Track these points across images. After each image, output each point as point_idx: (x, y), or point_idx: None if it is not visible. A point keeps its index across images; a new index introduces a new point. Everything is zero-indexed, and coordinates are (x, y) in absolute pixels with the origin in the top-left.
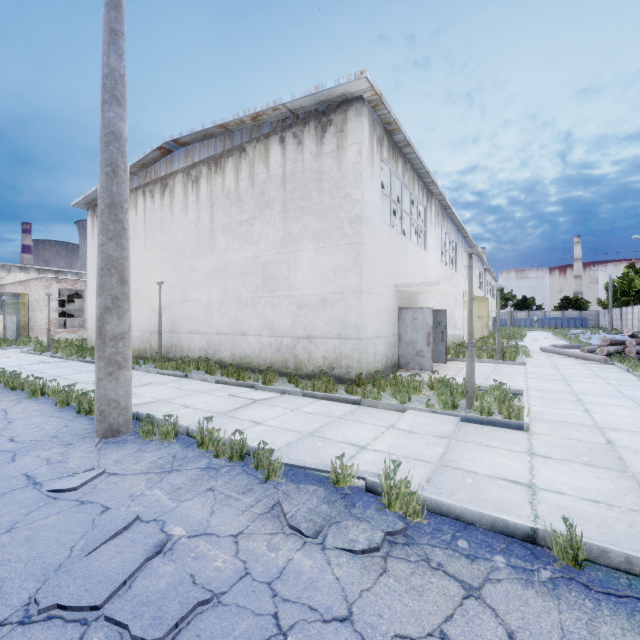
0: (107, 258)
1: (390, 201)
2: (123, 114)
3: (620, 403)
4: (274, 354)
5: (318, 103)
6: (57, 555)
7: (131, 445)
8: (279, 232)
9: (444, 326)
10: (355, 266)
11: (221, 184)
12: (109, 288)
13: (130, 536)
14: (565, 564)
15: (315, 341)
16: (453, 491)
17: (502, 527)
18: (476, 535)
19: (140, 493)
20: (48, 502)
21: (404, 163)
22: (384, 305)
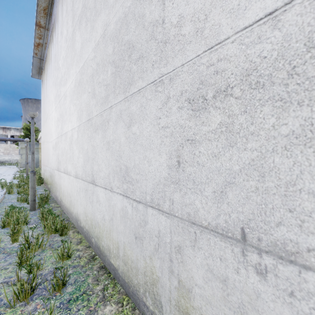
0: None
1: None
2: None
3: None
4: (130, 243)
5: None
6: None
7: None
8: None
9: None
10: None
11: None
12: None
13: None
14: None
15: (291, 279)
16: None
17: None
18: None
19: None
20: None
21: None
22: None
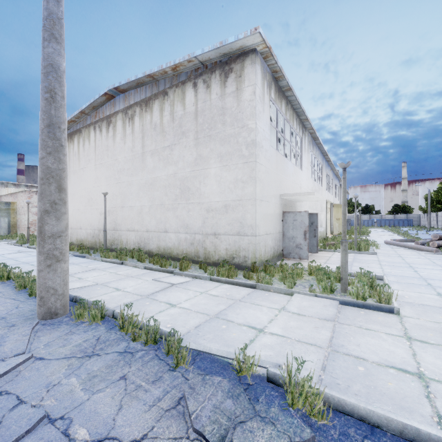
0: (46, 169)
1: (276, 131)
2: (60, 50)
3: None
4: (189, 247)
5: (222, 55)
6: None
7: (64, 327)
8: (192, 155)
9: (316, 225)
10: (250, 179)
11: (150, 120)
12: (48, 194)
13: None
14: None
15: (220, 237)
16: (349, 381)
17: (413, 435)
18: None
19: (57, 382)
20: None
21: (286, 103)
22: (272, 210)
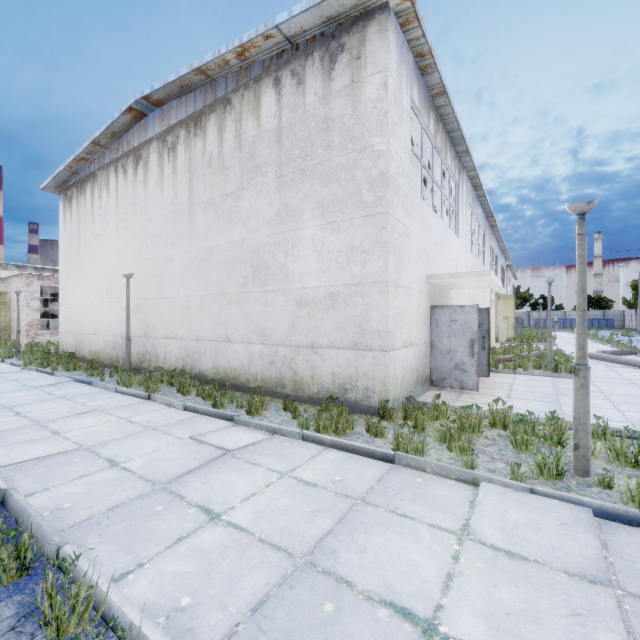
0: None
1: (420, 165)
2: None
3: None
4: (266, 368)
5: (325, 22)
6: None
7: None
8: (273, 205)
9: (485, 330)
10: (377, 246)
11: (201, 149)
12: None
13: None
14: None
15: (321, 352)
16: None
17: None
18: None
19: None
20: None
21: (436, 120)
22: (414, 302)
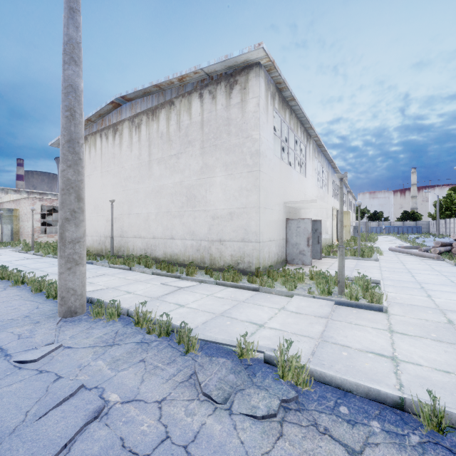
0: (67, 181)
1: (280, 140)
2: (79, 72)
3: (453, 290)
4: (195, 253)
5: (227, 68)
6: (14, 419)
7: (84, 323)
8: (198, 163)
9: (319, 232)
10: (254, 188)
11: (156, 128)
12: (68, 204)
13: (74, 402)
14: (430, 429)
15: (225, 243)
16: (333, 362)
17: (375, 395)
18: (354, 402)
19: (87, 364)
20: (14, 371)
21: (290, 113)
22: (276, 217)
